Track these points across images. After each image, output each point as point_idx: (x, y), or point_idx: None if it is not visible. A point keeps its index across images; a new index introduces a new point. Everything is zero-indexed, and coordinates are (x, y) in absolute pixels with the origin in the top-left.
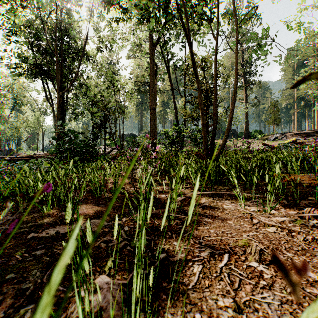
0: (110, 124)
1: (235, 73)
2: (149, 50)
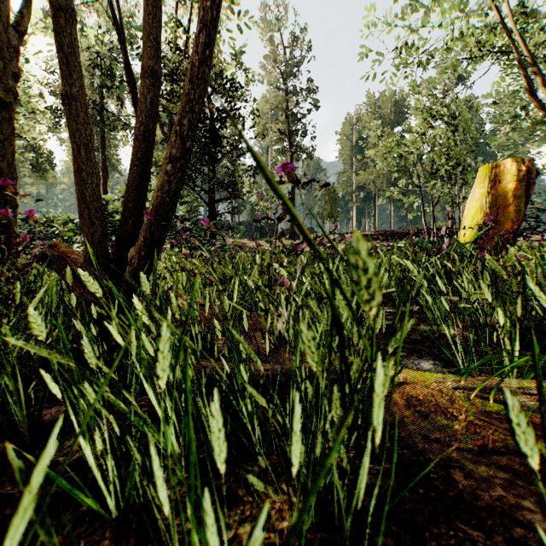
0: None
1: None
2: None
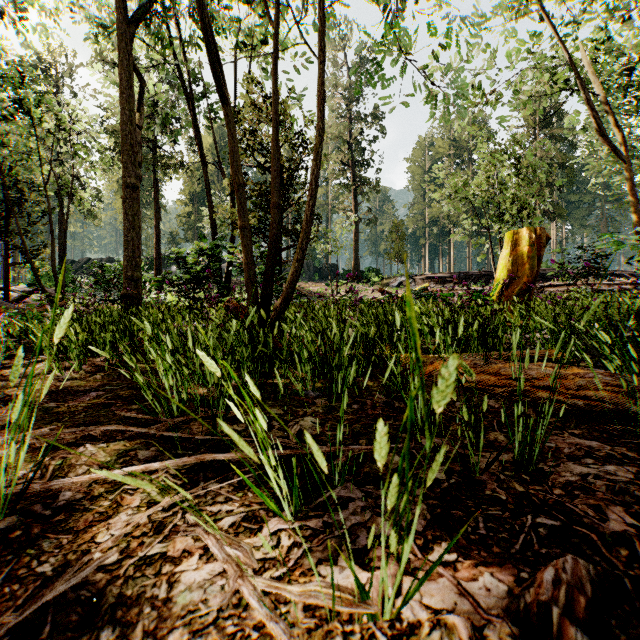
0: (18, 225)
1: (319, 107)
2: (120, 28)
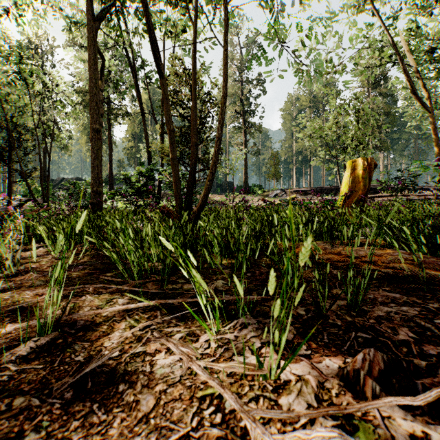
0: (18, 155)
1: (223, 80)
2: (88, 24)
